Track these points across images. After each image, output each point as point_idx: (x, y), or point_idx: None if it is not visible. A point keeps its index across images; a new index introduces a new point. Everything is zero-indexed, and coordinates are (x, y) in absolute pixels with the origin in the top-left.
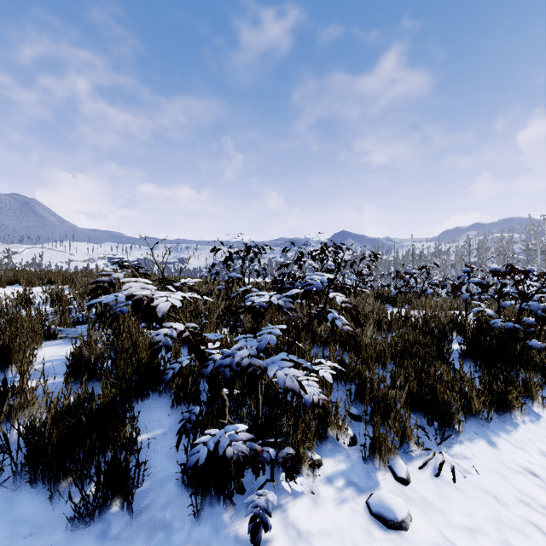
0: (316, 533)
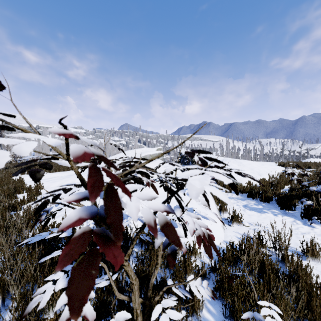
0: None
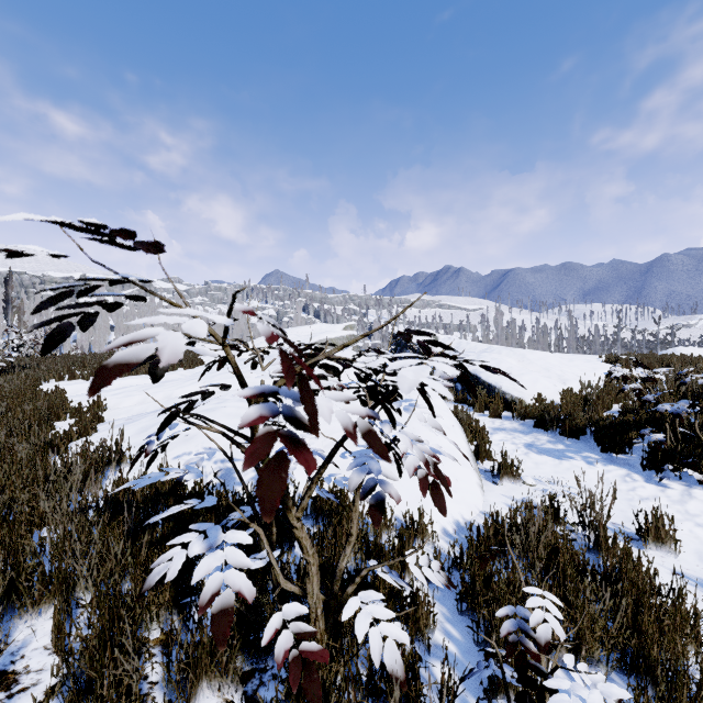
0: (699, 499)
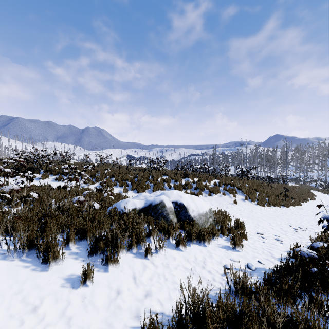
0: None
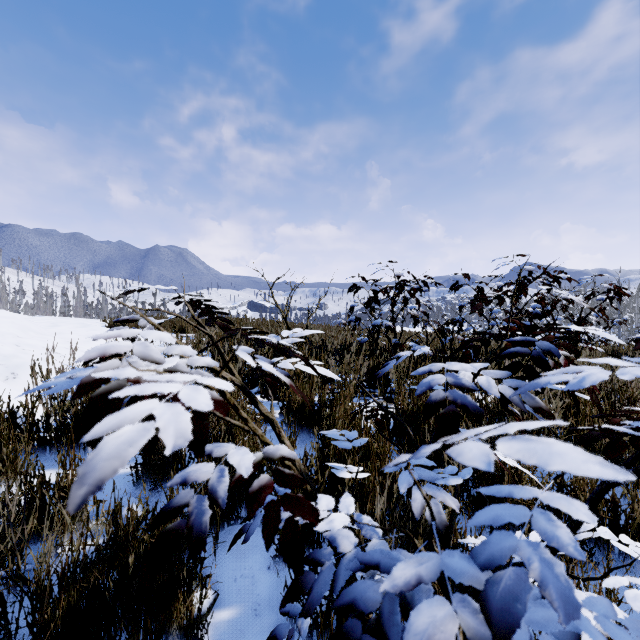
0: None
